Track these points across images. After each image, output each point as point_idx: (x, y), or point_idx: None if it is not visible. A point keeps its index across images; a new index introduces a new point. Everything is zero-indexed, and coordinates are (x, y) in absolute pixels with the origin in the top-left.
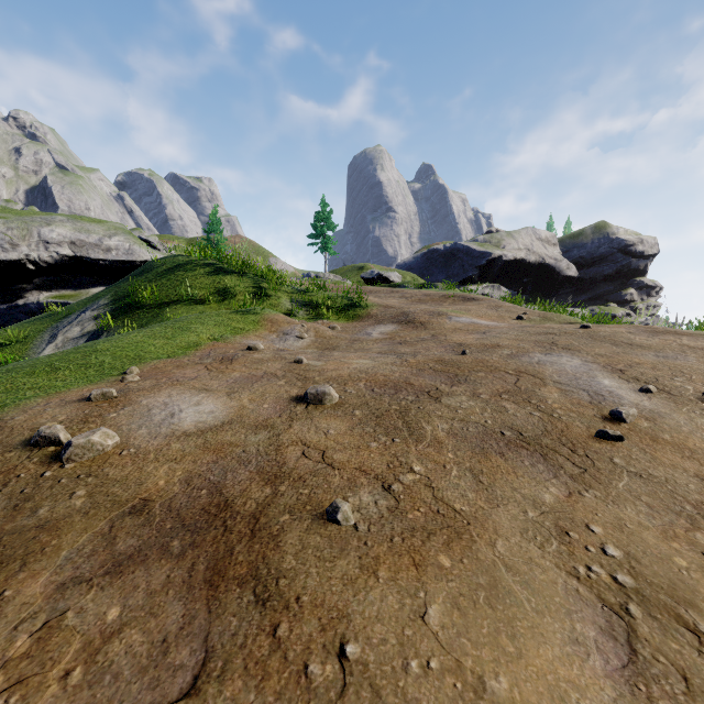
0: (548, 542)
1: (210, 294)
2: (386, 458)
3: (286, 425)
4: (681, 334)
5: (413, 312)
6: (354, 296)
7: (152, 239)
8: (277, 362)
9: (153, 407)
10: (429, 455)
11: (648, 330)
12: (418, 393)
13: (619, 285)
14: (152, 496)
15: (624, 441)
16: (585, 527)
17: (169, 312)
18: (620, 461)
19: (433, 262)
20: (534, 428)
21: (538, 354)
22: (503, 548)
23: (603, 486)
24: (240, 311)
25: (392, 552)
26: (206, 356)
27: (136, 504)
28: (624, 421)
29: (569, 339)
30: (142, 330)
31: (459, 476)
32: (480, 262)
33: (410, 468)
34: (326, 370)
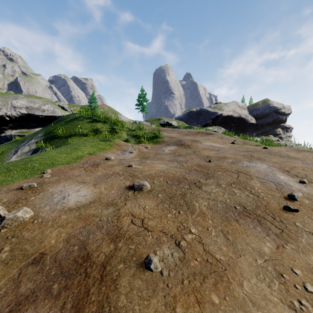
0: (272, 282)
1: (90, 131)
2: (176, 223)
3: (123, 203)
4: (311, 152)
5: (183, 140)
6: (156, 132)
7: (64, 106)
8: (120, 166)
9: (54, 193)
10: (199, 222)
11: (295, 149)
12: (190, 184)
13: (274, 127)
14: (46, 251)
15: (298, 212)
16: (291, 270)
17: (70, 140)
18: (300, 224)
19: (191, 116)
20: (251, 204)
21: (245, 162)
22: (247, 287)
23: (294, 241)
24: (103, 140)
25: (183, 292)
26: (85, 163)
27: (37, 256)
28: (296, 200)
29: (259, 154)
30: (56, 149)
31: (216, 235)
32: (212, 116)
33: (189, 230)
34: (143, 170)
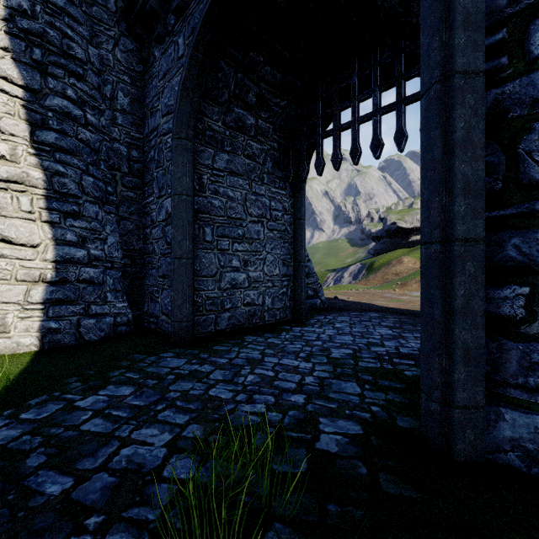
0: None
1: None
2: None
3: None
4: None
5: None
6: None
7: None
8: None
9: None
10: None
11: None
12: None
13: None
14: None
15: None
16: None
17: None
18: None
19: None
20: None
21: None
22: None
23: None
24: None
25: None
26: None
27: None
28: None
29: None
30: None
31: None
32: None
33: None
34: None
